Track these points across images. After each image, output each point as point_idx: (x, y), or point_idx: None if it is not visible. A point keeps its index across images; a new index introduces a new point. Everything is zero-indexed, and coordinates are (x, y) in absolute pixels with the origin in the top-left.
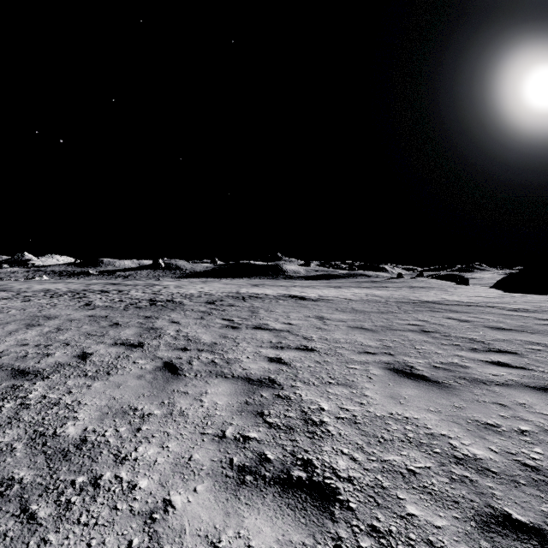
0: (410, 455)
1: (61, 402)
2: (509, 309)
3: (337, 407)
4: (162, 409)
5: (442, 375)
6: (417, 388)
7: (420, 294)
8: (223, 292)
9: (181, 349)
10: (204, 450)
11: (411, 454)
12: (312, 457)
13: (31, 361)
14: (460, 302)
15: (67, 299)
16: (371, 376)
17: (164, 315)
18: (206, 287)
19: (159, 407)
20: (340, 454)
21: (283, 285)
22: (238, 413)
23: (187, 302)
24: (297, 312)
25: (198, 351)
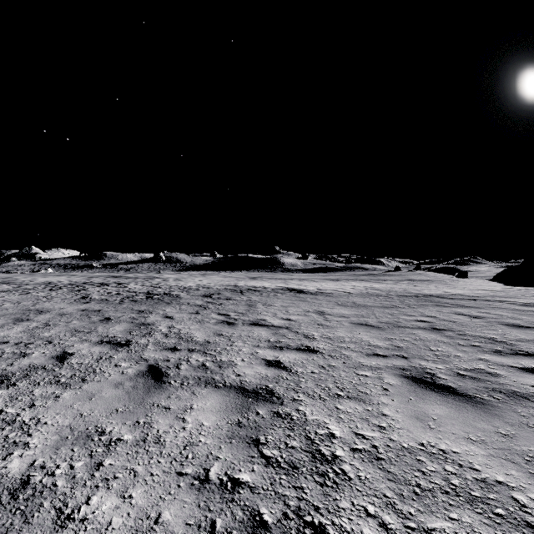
0: (463, 519)
1: (17, 420)
2: (519, 304)
3: (351, 432)
4: (134, 433)
5: (471, 386)
6: (445, 404)
7: (421, 288)
8: (221, 285)
9: (170, 349)
10: (177, 504)
11: (464, 517)
12: (326, 521)
13: (3, 363)
14: (465, 296)
15: (65, 292)
16: (386, 386)
17: (159, 309)
18: (205, 280)
19: (132, 429)
20: (364, 515)
21: (281, 278)
22: (227, 440)
23: (183, 295)
24: (296, 306)
25: (188, 351)
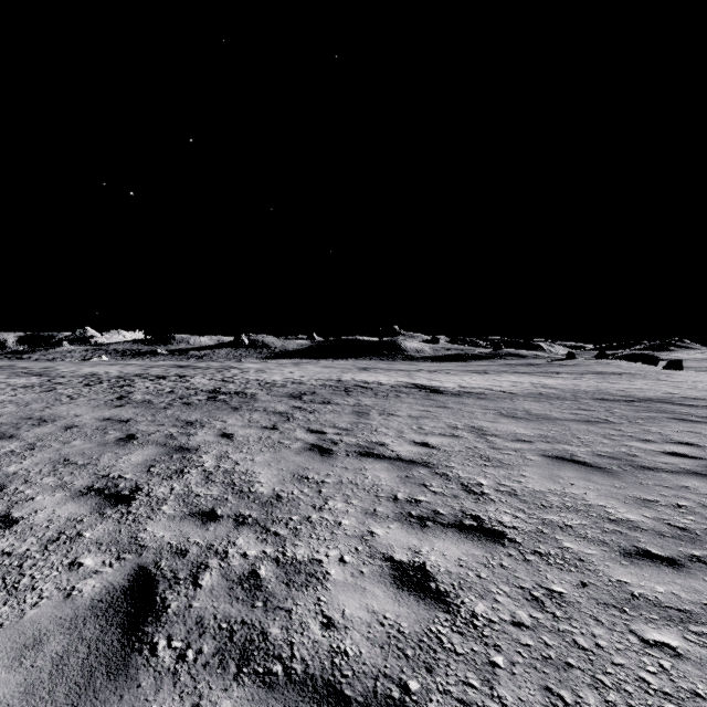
0: None
1: None
2: None
3: None
4: None
5: None
6: None
7: (624, 386)
8: (319, 379)
9: (200, 516)
10: None
11: None
12: None
13: None
14: None
15: (102, 388)
16: None
17: (217, 420)
18: (297, 371)
19: None
20: None
21: (403, 369)
22: None
23: (262, 396)
24: (433, 416)
25: (233, 525)
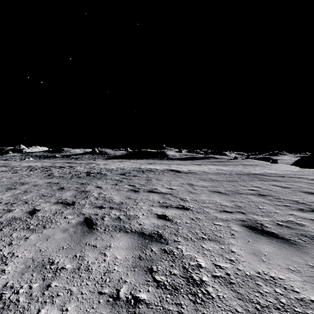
0: None
1: None
2: (311, 179)
3: (212, 263)
4: (73, 263)
5: (287, 232)
6: (272, 245)
7: (250, 169)
8: (131, 167)
9: (98, 207)
10: None
11: None
12: None
13: None
14: (277, 174)
15: (38, 171)
16: (233, 232)
17: (93, 182)
18: (121, 164)
19: (71, 260)
20: None
21: (167, 163)
22: (132, 268)
23: (108, 174)
24: (175, 180)
25: (109, 209)
